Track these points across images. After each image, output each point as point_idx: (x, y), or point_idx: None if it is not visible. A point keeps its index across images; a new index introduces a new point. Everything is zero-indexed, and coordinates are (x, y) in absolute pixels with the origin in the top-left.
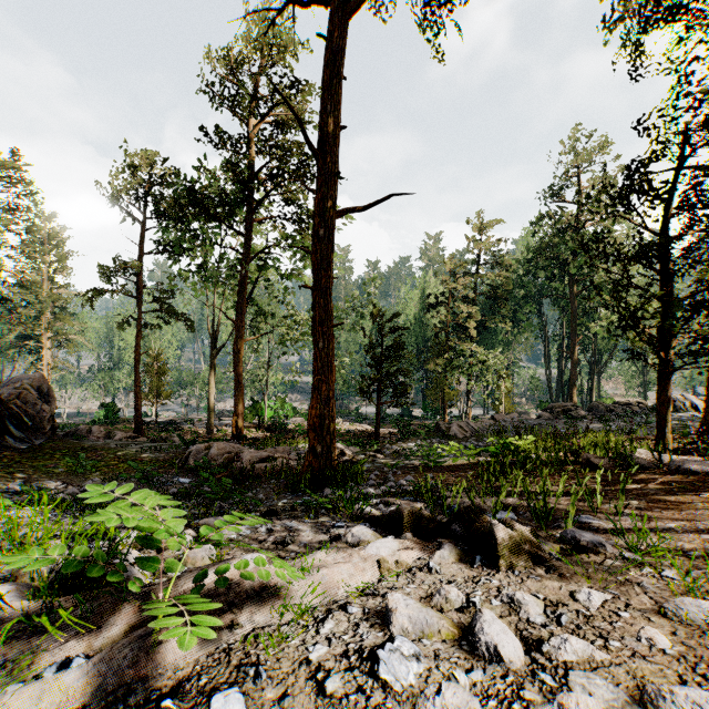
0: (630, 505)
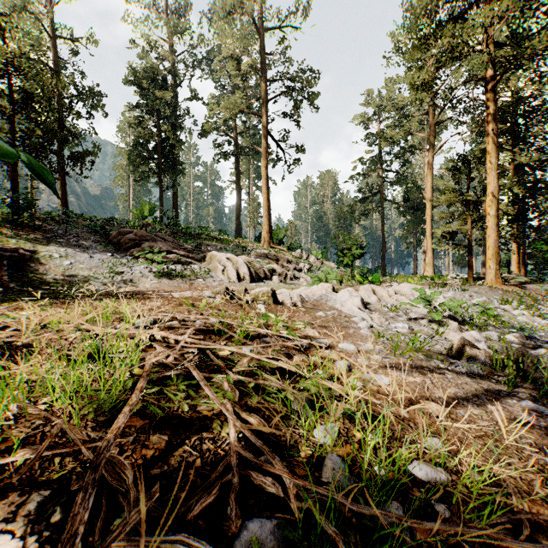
0: None
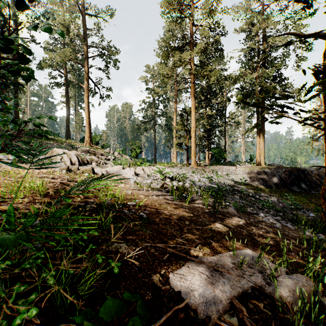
0: (181, 204)
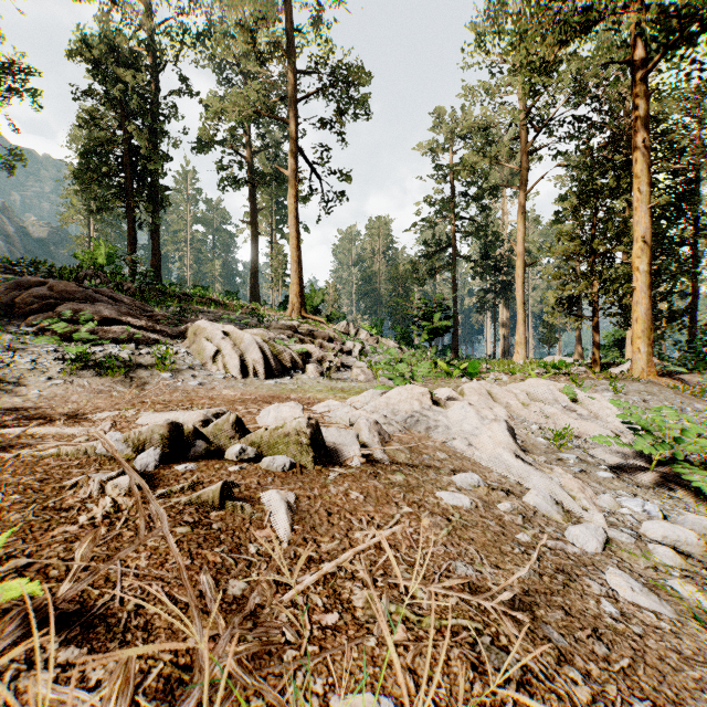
0: None
